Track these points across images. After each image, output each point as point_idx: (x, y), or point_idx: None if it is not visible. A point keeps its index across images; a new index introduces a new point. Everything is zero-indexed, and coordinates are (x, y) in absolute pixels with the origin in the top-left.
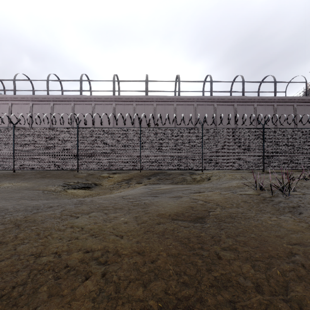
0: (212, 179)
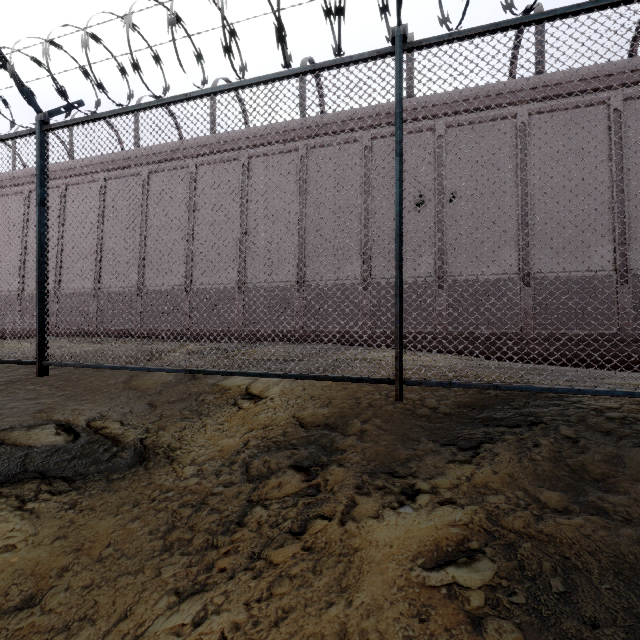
0: None
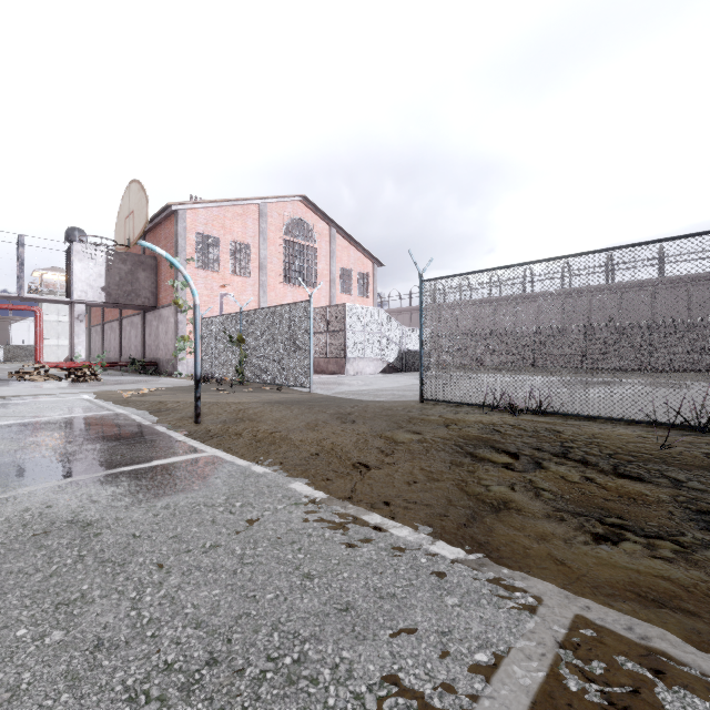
0: None
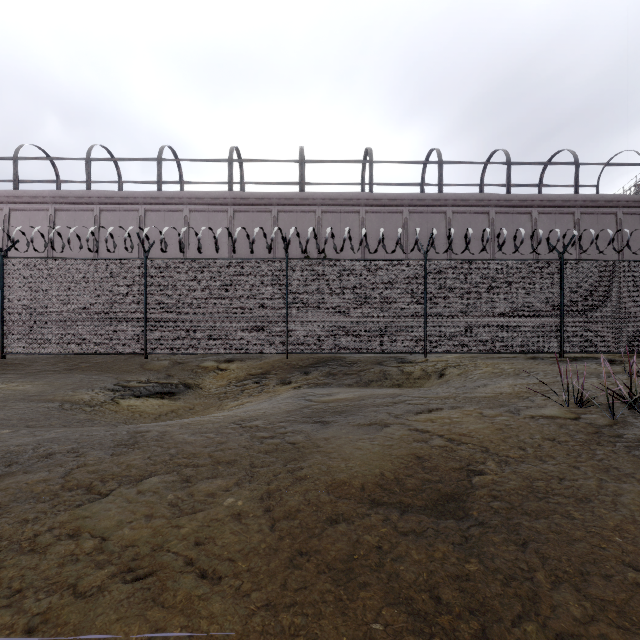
0: (450, 376)
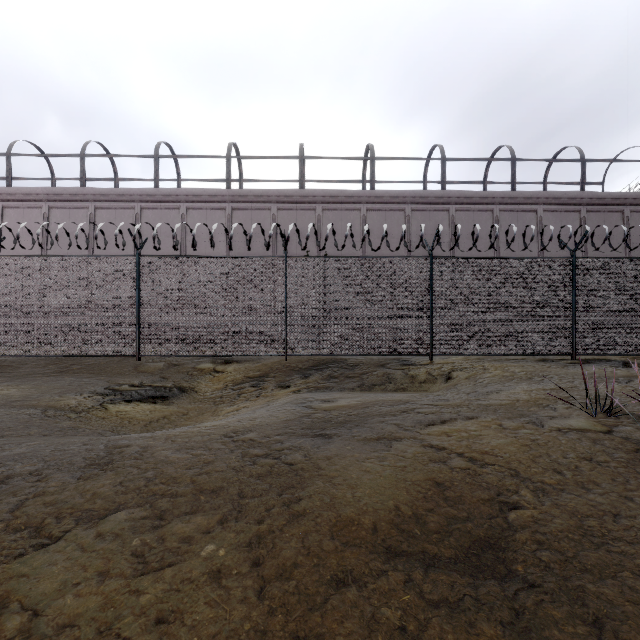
0: (457, 379)
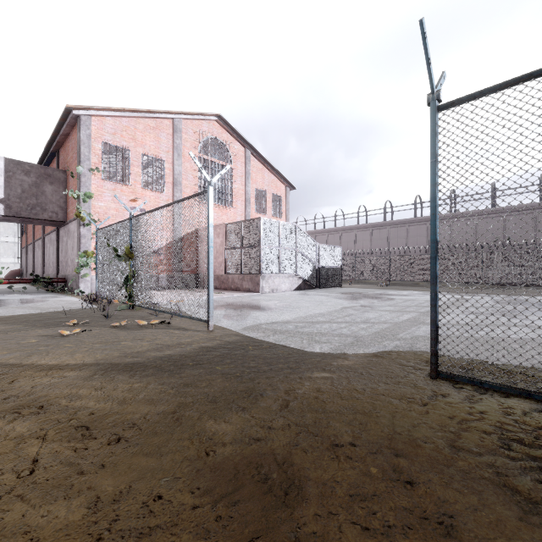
0: None
